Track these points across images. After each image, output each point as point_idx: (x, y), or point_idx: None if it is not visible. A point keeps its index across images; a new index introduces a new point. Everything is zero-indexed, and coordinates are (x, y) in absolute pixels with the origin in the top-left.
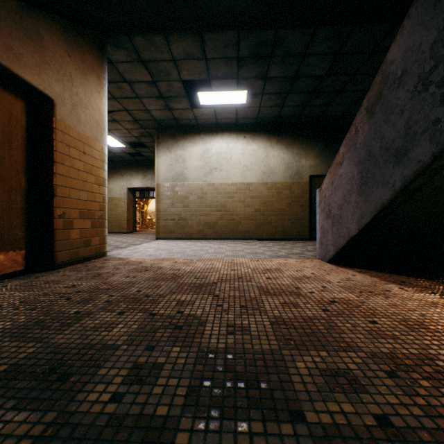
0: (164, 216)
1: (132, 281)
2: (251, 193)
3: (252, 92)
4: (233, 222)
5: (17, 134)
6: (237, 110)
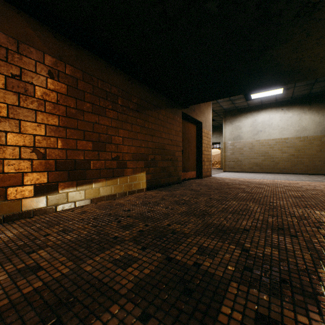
0: (228, 159)
1: (233, 182)
2: (287, 144)
3: (286, 88)
4: (273, 162)
5: (195, 136)
6: (276, 96)
